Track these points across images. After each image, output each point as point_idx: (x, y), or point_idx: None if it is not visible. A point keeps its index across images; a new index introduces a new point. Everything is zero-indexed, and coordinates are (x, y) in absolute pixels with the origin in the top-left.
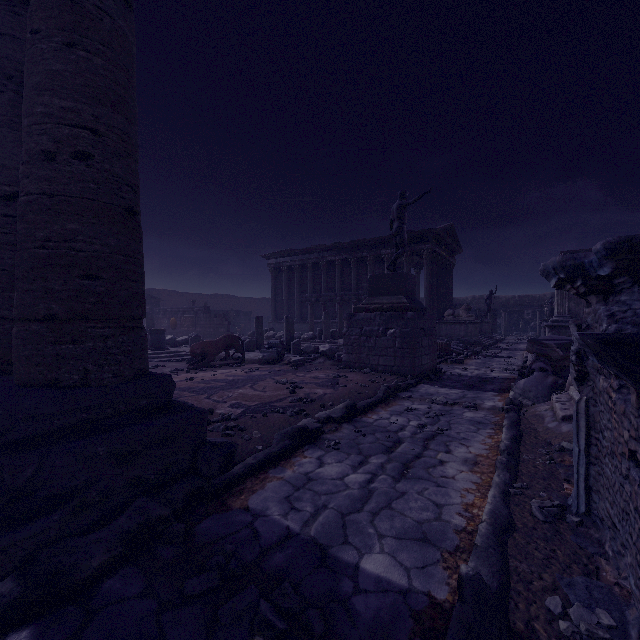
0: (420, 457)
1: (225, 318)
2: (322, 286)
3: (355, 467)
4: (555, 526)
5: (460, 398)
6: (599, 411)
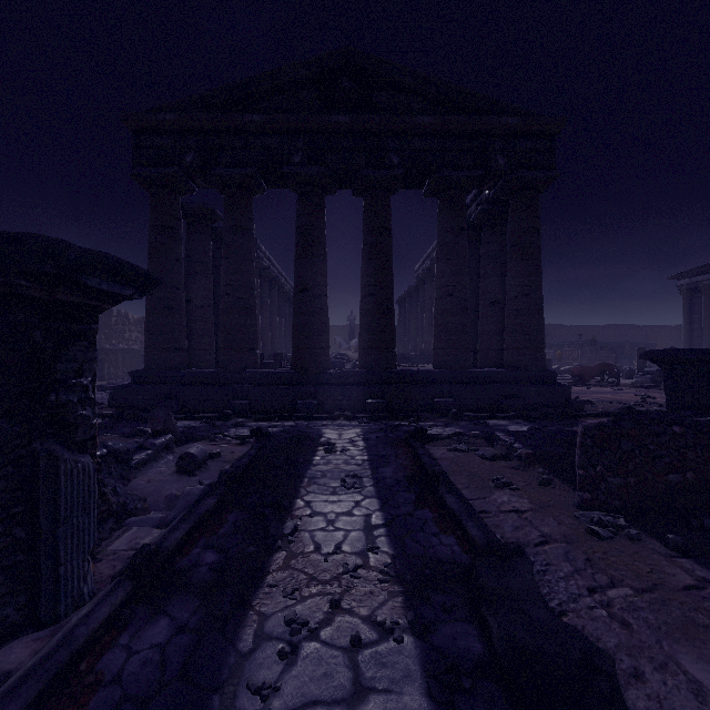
0: None
1: (612, 351)
2: None
3: None
4: None
5: None
6: None
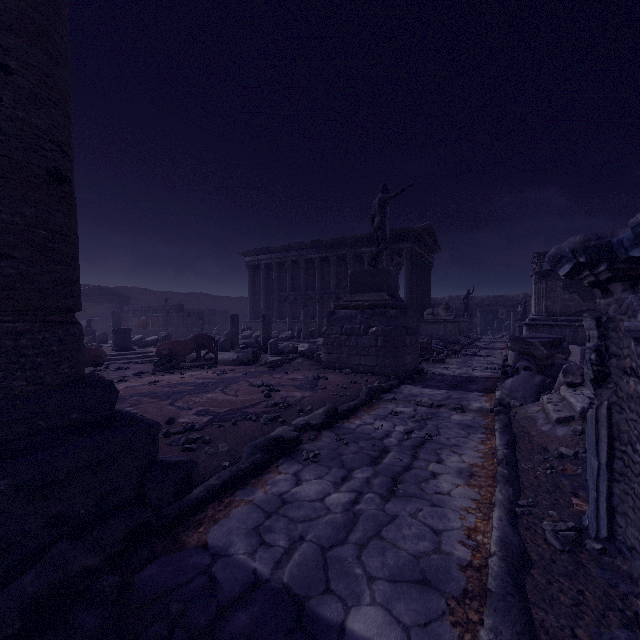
0: (410, 469)
1: (199, 317)
2: (301, 285)
3: (337, 484)
4: (575, 556)
5: (445, 399)
6: (627, 419)
